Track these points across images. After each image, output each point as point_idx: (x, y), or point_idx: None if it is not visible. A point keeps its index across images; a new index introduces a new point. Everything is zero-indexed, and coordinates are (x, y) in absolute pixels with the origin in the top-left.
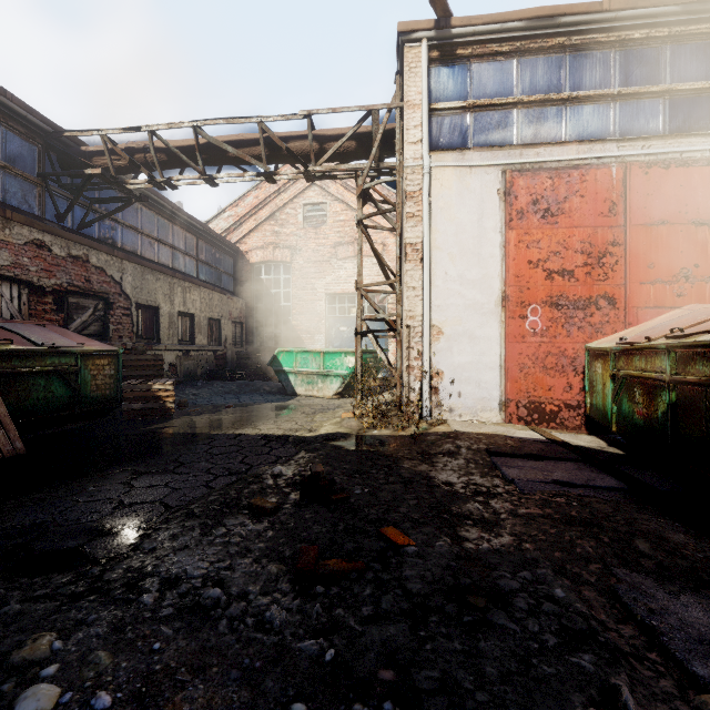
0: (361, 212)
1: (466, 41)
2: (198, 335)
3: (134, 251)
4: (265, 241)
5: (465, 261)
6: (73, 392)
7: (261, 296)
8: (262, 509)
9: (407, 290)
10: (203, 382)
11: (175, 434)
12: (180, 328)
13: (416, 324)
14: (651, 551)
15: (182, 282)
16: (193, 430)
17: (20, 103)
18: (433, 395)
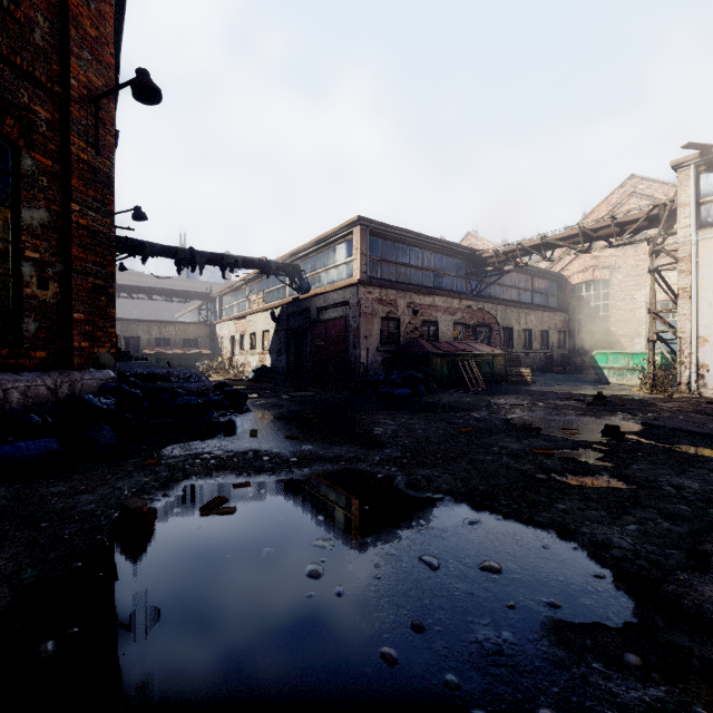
0: (653, 263)
1: None
2: (533, 343)
3: (499, 297)
4: (585, 265)
5: None
6: (491, 370)
7: (581, 309)
8: (579, 400)
9: (679, 316)
10: (538, 373)
11: (536, 390)
12: (523, 339)
13: (686, 336)
14: (709, 412)
15: (524, 310)
16: (544, 390)
17: (462, 247)
18: (699, 379)
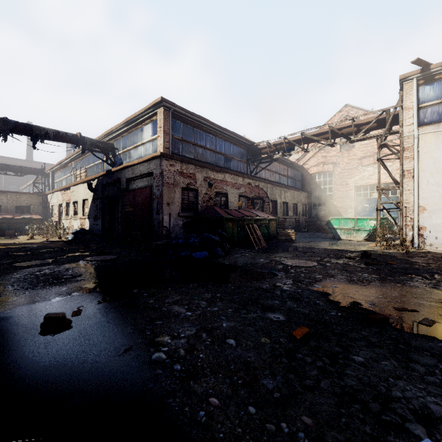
0: (379, 154)
1: (440, 72)
2: (289, 211)
3: (268, 179)
4: (318, 161)
5: (439, 175)
6: (267, 231)
7: (315, 190)
8: (350, 258)
9: (405, 191)
10: None
11: (302, 247)
12: (282, 209)
13: (410, 206)
14: None
15: (284, 189)
16: (307, 246)
17: (244, 139)
18: (419, 238)
